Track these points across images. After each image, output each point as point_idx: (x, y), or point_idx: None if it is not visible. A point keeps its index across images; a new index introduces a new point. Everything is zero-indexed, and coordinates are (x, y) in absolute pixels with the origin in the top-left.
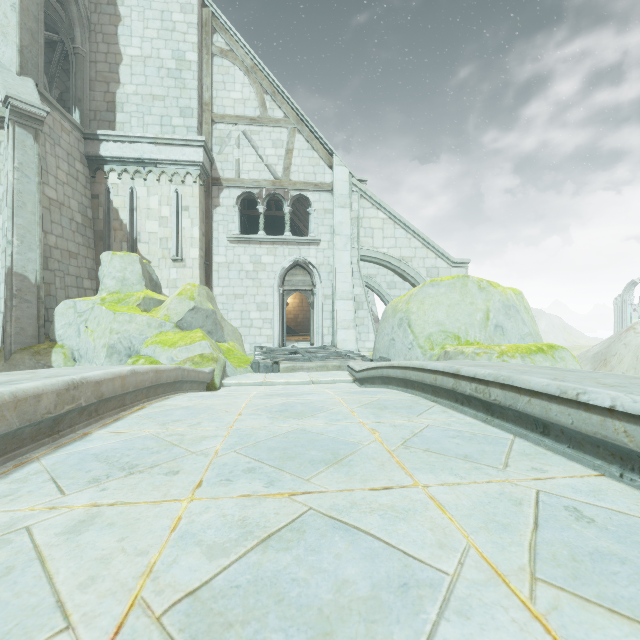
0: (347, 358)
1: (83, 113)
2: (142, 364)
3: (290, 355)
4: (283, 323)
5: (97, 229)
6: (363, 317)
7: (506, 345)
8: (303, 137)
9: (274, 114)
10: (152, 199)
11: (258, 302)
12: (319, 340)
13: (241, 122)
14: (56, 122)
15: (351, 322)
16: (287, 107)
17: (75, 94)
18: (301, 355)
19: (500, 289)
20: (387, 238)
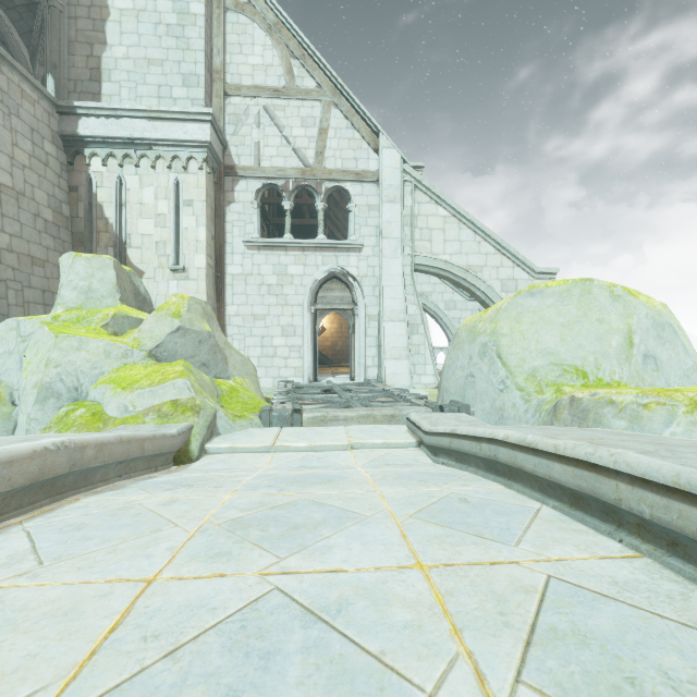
0: (401, 401)
1: (60, 83)
2: (79, 416)
3: (322, 395)
4: (315, 351)
5: (76, 230)
6: (418, 344)
7: (690, 389)
8: (341, 113)
9: (304, 84)
10: (146, 191)
11: (283, 325)
12: (361, 373)
13: (261, 94)
14: (13, 85)
15: (403, 350)
16: (320, 74)
17: (49, 59)
18: (337, 395)
19: (643, 298)
20: (449, 241)
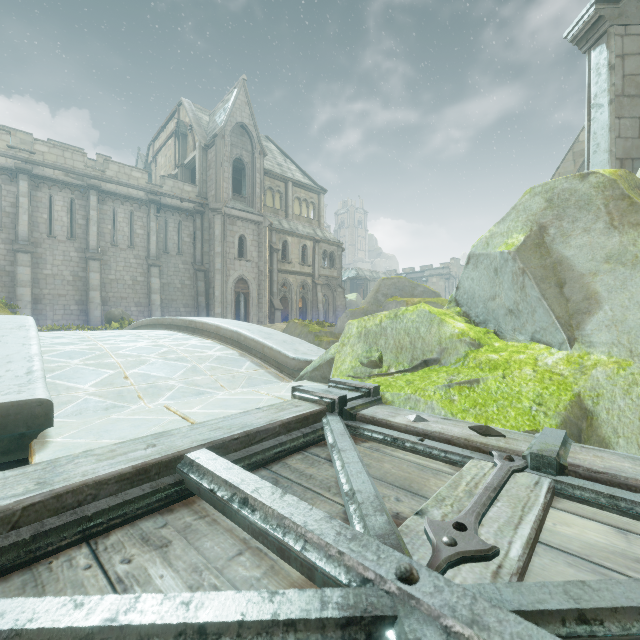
0: None
1: None
2: None
3: None
4: None
5: None
6: None
7: None
8: None
9: None
10: None
11: None
12: None
13: None
14: None
15: None
16: None
17: None
18: None
19: None
20: None
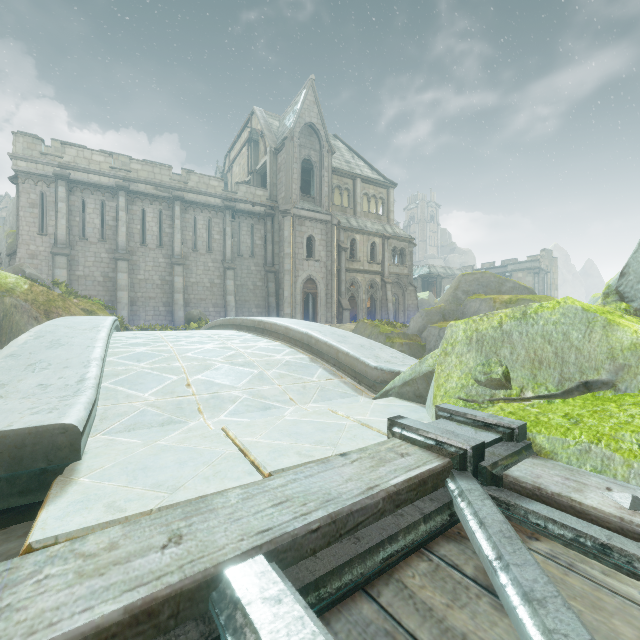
0: None
1: None
2: None
3: None
4: None
5: None
6: None
7: None
8: None
9: None
10: None
11: None
12: None
13: None
14: None
15: None
16: None
17: None
18: None
19: None
20: None
